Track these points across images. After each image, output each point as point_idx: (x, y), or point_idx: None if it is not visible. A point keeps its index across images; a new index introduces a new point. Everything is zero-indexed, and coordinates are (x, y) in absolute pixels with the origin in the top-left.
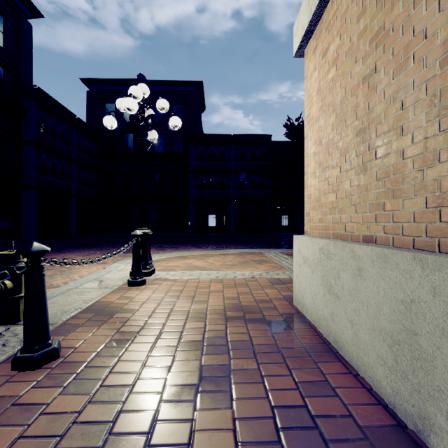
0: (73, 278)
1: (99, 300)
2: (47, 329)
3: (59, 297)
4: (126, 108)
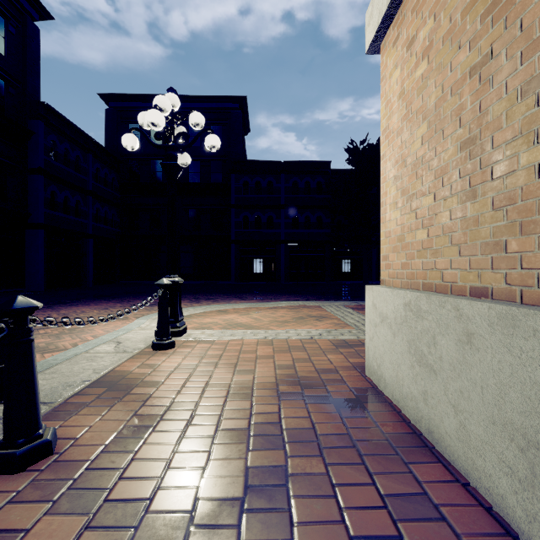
0: (85, 339)
1: (113, 369)
2: (36, 414)
3: (63, 364)
4: (150, 123)
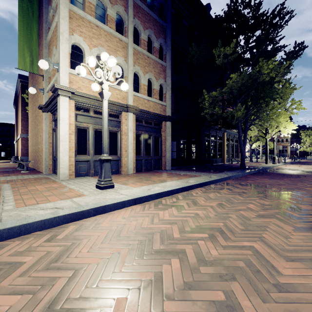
0: None
1: None
2: None
3: None
4: None
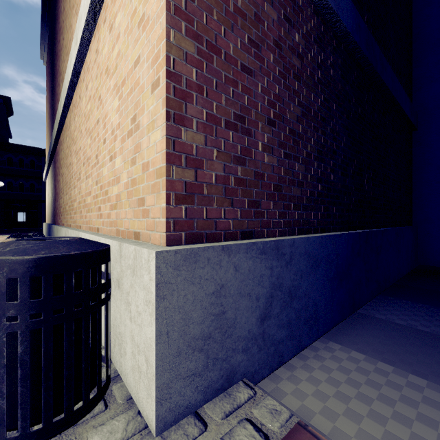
0: None
1: None
2: None
3: None
4: None
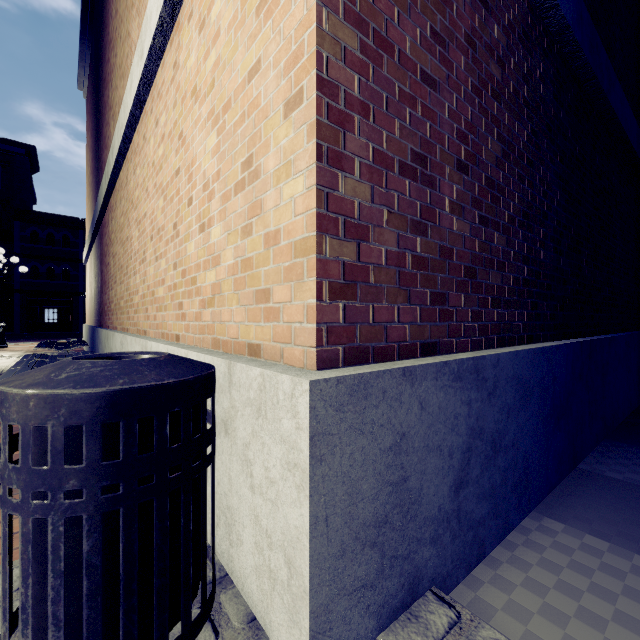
0: None
1: None
2: None
3: None
4: None
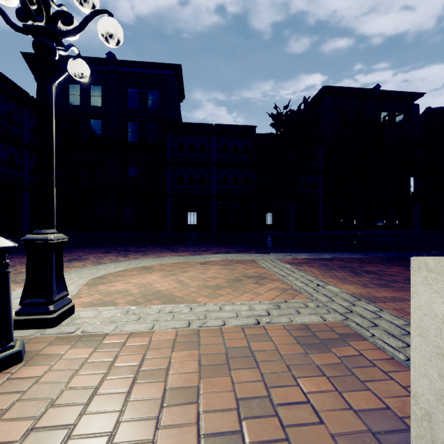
0: None
1: None
2: None
3: None
4: None
